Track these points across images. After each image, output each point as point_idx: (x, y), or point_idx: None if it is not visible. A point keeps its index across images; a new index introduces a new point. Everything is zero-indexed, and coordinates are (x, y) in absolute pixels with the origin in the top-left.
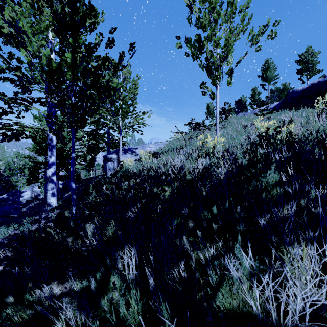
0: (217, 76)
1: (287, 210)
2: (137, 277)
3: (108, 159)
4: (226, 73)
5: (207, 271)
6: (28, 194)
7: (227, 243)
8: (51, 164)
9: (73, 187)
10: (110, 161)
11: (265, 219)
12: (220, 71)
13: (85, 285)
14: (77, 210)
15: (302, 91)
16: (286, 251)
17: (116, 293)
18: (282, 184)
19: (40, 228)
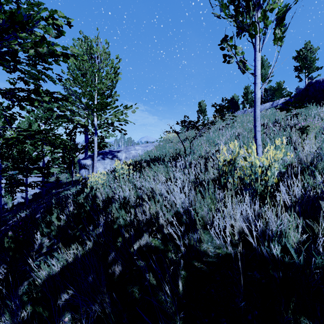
0: (265, 13)
1: None
2: None
3: (81, 165)
4: (277, 15)
5: None
6: None
7: None
8: None
9: None
10: (83, 168)
11: None
12: None
13: None
14: None
15: None
16: None
17: None
18: None
19: None
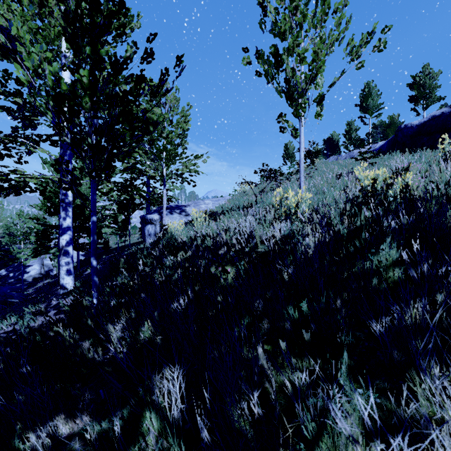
0: (301, 105)
1: (418, 310)
2: (185, 413)
3: (147, 220)
4: (314, 101)
5: (293, 403)
6: (36, 270)
7: (323, 359)
8: (65, 229)
9: (94, 265)
10: (149, 223)
11: (383, 324)
12: (306, 98)
13: (103, 428)
14: (101, 296)
15: (418, 126)
16: (420, 379)
17: (152, 439)
18: (402, 264)
19: (47, 322)
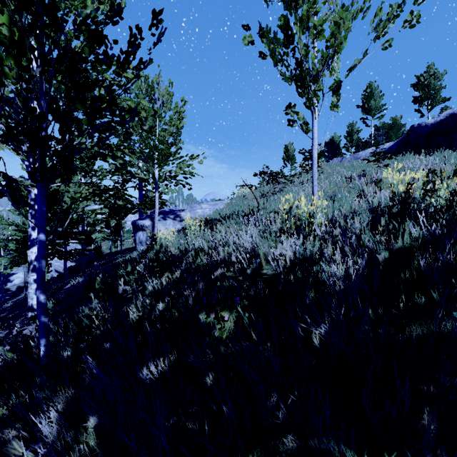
0: (316, 92)
1: None
2: None
3: (138, 226)
4: (330, 88)
5: None
6: (20, 278)
7: None
8: (35, 240)
9: (41, 300)
10: (141, 230)
11: None
12: (321, 83)
13: None
14: (64, 330)
15: (434, 125)
16: None
17: None
18: None
19: None
